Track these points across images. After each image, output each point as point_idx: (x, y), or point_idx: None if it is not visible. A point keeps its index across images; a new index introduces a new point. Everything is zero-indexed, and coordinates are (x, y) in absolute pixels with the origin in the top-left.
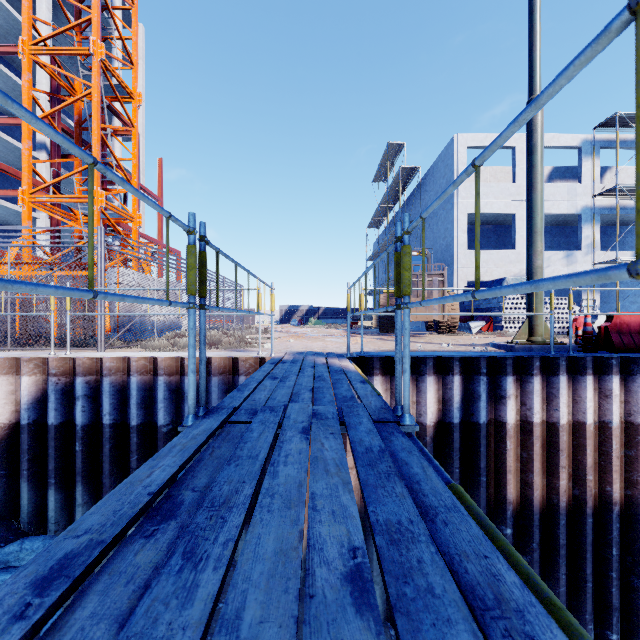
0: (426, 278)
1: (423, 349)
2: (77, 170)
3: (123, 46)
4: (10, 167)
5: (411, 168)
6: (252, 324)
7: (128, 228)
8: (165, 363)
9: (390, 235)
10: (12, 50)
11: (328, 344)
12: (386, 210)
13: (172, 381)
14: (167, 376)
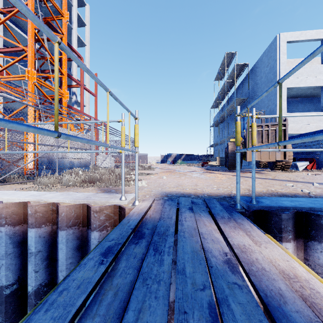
0: (270, 128)
1: (314, 193)
2: (19, 58)
3: (78, 15)
4: (2, 71)
5: (242, 65)
6: (146, 163)
7: (77, 110)
8: (7, 210)
9: (227, 109)
10: (11, 10)
11: (197, 181)
12: (223, 96)
13: (18, 231)
14: (10, 226)
